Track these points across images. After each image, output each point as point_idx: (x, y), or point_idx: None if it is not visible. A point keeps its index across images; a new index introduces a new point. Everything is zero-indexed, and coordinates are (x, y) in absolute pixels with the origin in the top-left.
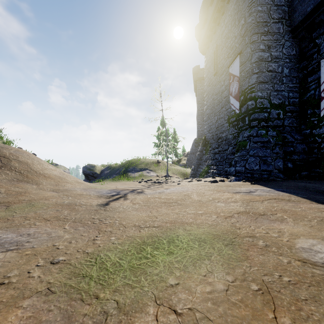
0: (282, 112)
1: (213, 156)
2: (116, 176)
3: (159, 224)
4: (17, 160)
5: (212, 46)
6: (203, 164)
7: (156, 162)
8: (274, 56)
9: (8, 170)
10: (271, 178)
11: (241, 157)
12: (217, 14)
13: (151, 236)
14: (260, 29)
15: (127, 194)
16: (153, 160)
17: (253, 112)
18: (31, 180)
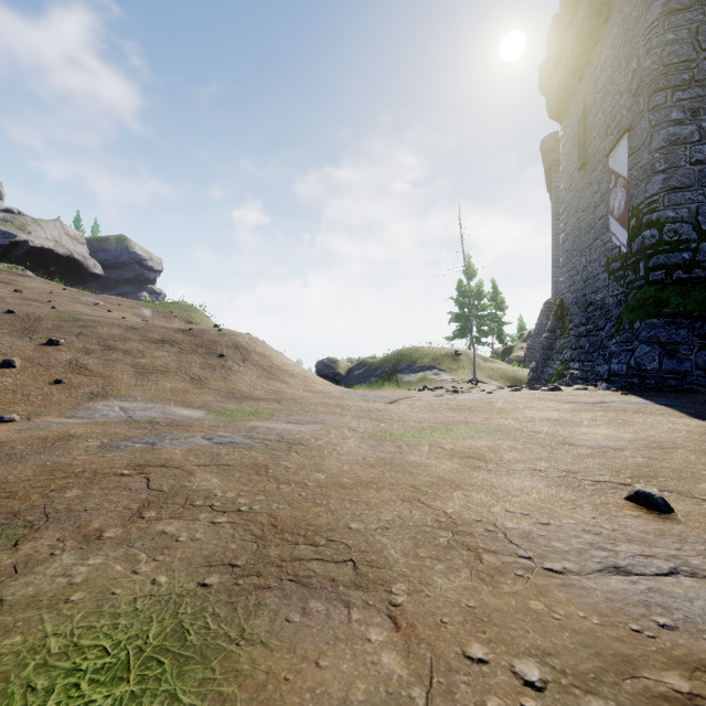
0: None
1: (576, 341)
2: (375, 381)
3: (441, 421)
4: (256, 352)
5: (575, 107)
6: (555, 359)
7: (453, 354)
8: None
9: (251, 364)
10: (685, 387)
11: (622, 345)
12: (584, 43)
13: (431, 427)
14: (672, 78)
15: (402, 399)
16: (447, 349)
17: (654, 252)
18: (277, 379)
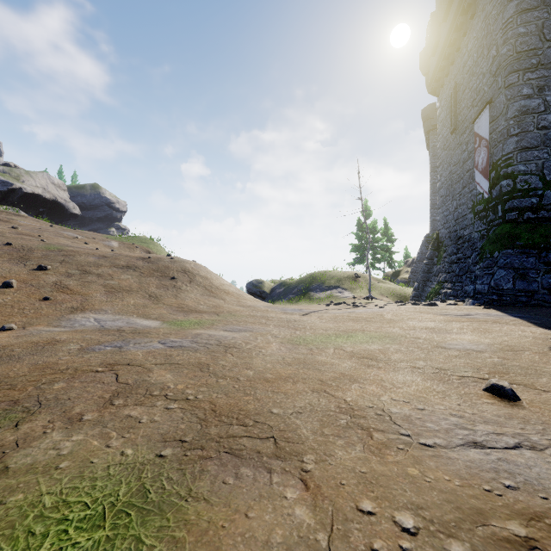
0: None
1: (449, 266)
2: (293, 297)
3: (343, 330)
4: (199, 275)
5: (448, 85)
6: (433, 280)
7: (353, 276)
8: None
9: (196, 285)
10: (533, 302)
11: (484, 270)
12: (455, 34)
13: (335, 334)
14: (524, 62)
15: (313, 312)
16: (349, 273)
17: (509, 198)
18: (216, 296)
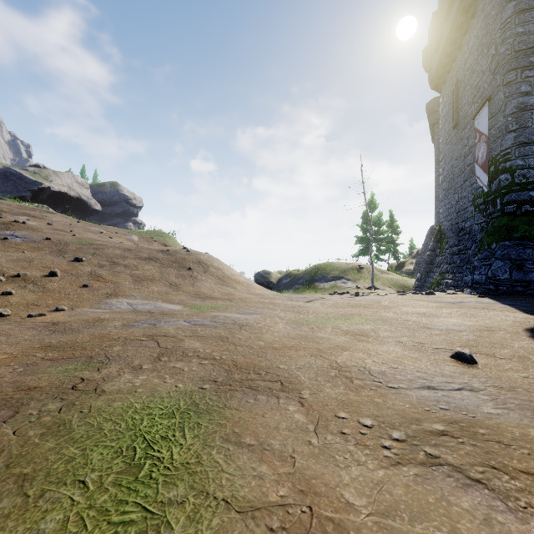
0: None
1: (450, 258)
2: (298, 287)
3: (342, 314)
4: (213, 266)
5: (450, 81)
6: (435, 271)
7: (357, 267)
8: None
9: (210, 275)
10: (529, 292)
11: (482, 261)
12: (456, 33)
13: (335, 317)
14: (522, 61)
15: (316, 300)
16: (352, 264)
17: (507, 191)
18: (228, 285)
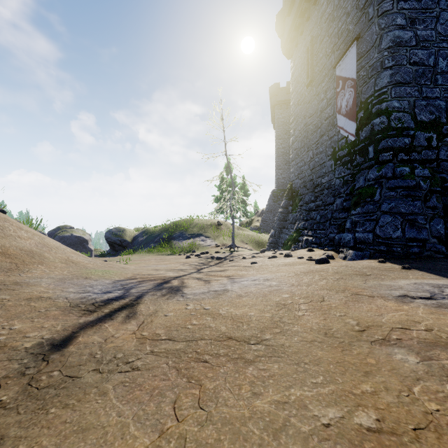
0: (435, 136)
1: (307, 214)
2: (154, 246)
3: None
4: None
5: (303, 42)
6: (290, 228)
7: (216, 224)
8: (422, 37)
9: None
10: (426, 254)
11: (364, 216)
12: None
13: None
14: None
15: (143, 295)
16: (211, 221)
17: (384, 136)
18: None
